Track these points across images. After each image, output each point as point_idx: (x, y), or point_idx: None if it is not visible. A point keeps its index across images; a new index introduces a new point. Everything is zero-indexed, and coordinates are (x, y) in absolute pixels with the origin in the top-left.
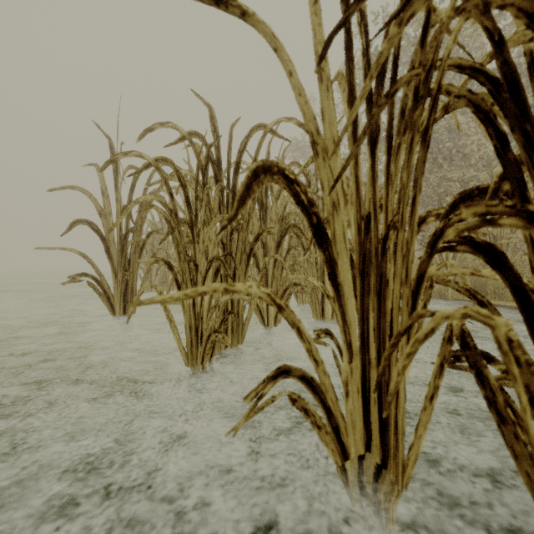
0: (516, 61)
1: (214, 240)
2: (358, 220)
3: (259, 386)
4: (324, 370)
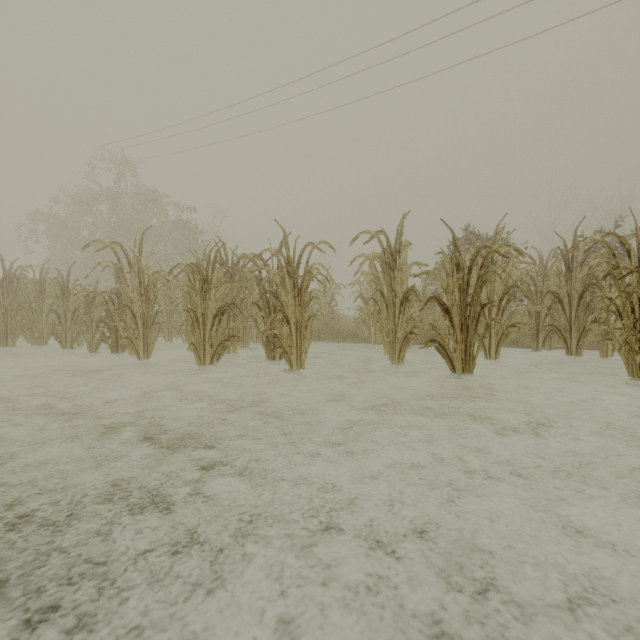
0: (153, 230)
1: None
2: None
3: None
4: None
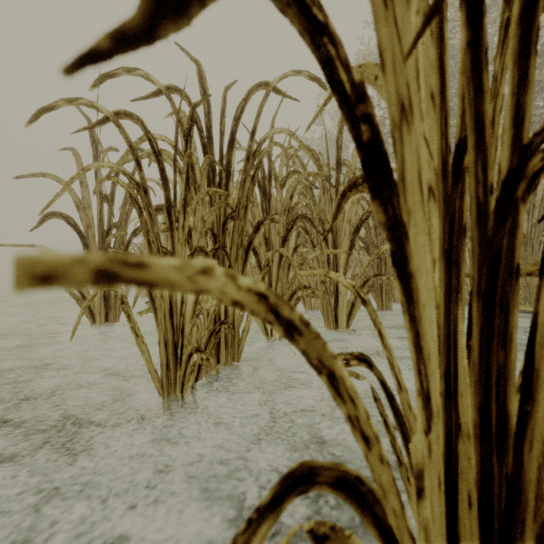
0: (540, 48)
1: (201, 228)
2: (442, 151)
3: (234, 543)
4: (381, 455)
